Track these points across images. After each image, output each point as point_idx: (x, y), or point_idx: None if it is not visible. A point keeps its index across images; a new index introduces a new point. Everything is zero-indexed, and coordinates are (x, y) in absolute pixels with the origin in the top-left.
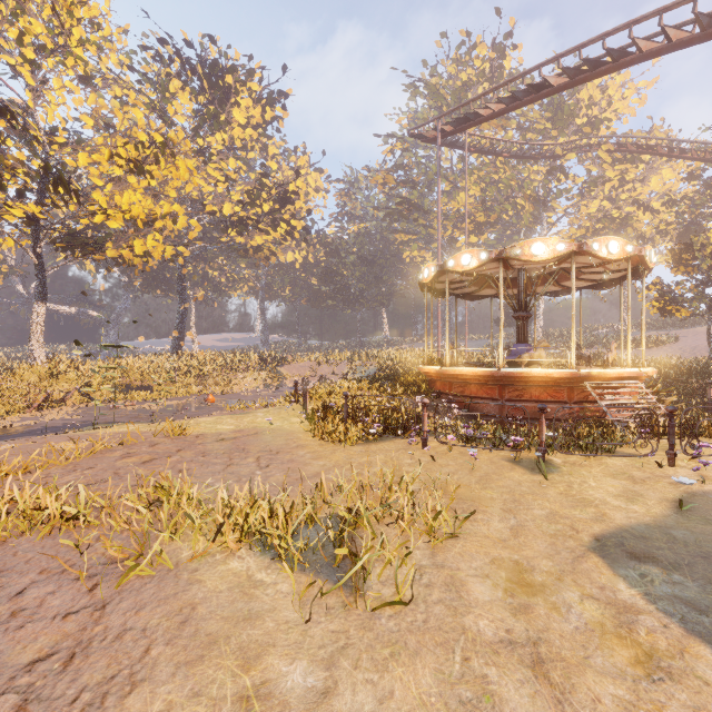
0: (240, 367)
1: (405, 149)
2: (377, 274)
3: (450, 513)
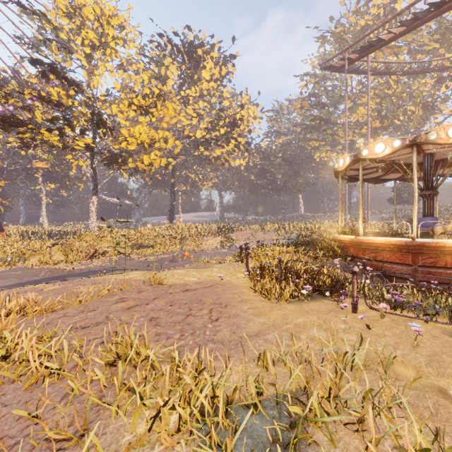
0: (206, 234)
1: (316, 82)
2: (296, 170)
3: (415, 414)
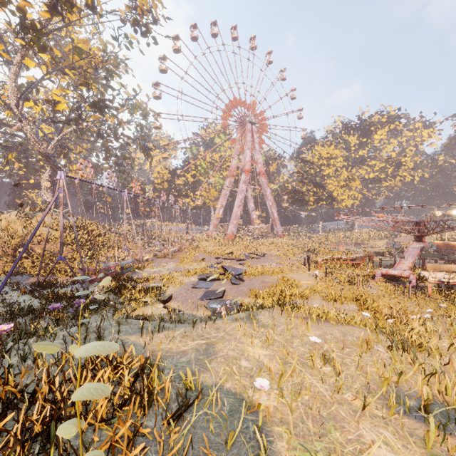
0: (376, 238)
1: None
2: None
3: None
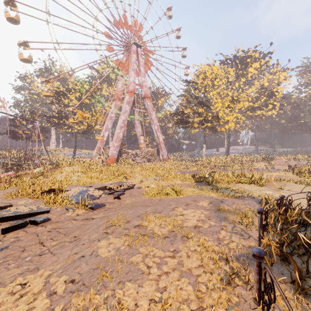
0: (254, 161)
1: None
2: None
3: None
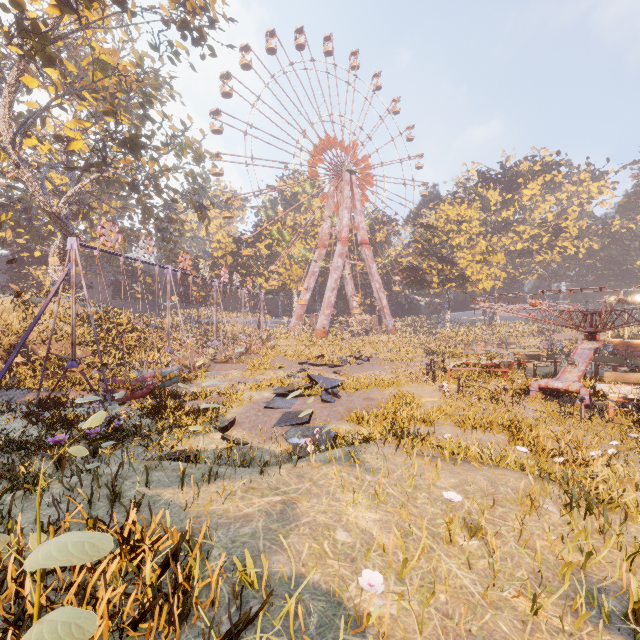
0: (526, 334)
1: None
2: None
3: None
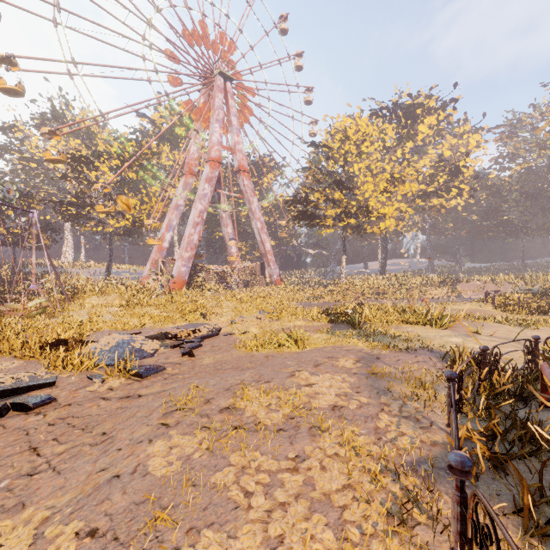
0: (428, 285)
1: None
2: (543, 205)
3: None
